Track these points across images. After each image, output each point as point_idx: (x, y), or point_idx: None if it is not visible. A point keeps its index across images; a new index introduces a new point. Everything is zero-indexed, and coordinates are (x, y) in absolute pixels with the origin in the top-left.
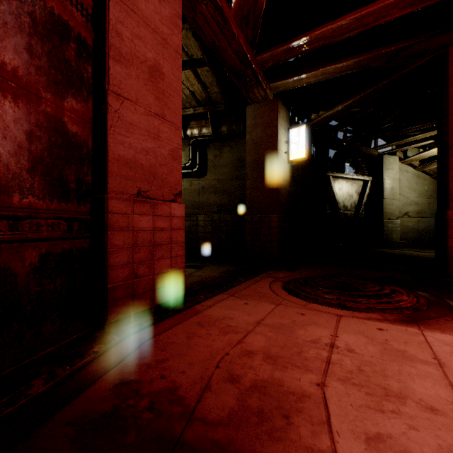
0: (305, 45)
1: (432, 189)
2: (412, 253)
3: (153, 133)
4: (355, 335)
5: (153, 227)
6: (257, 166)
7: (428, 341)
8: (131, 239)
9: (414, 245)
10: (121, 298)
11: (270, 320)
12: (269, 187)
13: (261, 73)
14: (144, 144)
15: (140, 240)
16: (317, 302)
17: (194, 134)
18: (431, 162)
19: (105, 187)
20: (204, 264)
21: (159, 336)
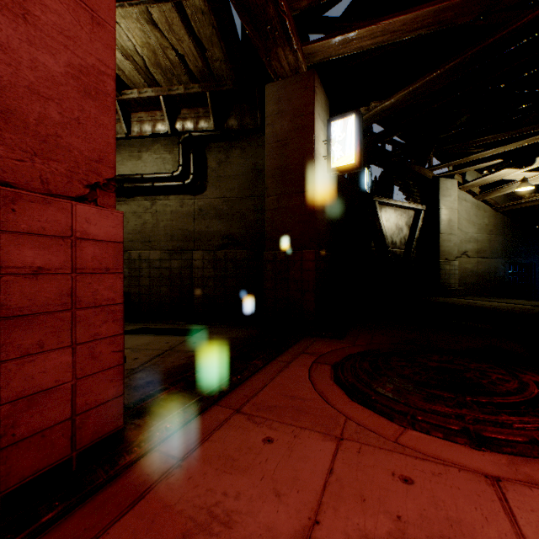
0: None
1: (493, 223)
2: (480, 303)
3: None
4: None
5: None
6: (282, 176)
7: None
8: None
9: (473, 292)
10: None
11: (337, 520)
12: (301, 207)
13: (290, 18)
14: None
15: None
16: (418, 426)
17: (187, 129)
18: (495, 188)
19: None
20: (200, 326)
21: None
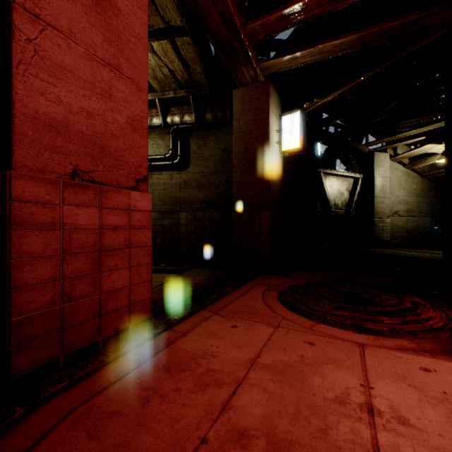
0: (303, 12)
1: (421, 187)
2: (405, 253)
3: (101, 88)
4: (397, 384)
5: (101, 224)
6: (245, 157)
7: None
8: (59, 243)
9: (403, 244)
10: (39, 335)
11: (269, 356)
12: (259, 180)
13: (251, 47)
14: (85, 102)
15: (76, 243)
16: (326, 322)
17: (175, 122)
18: (421, 160)
19: (9, 159)
20: (185, 268)
21: (97, 399)
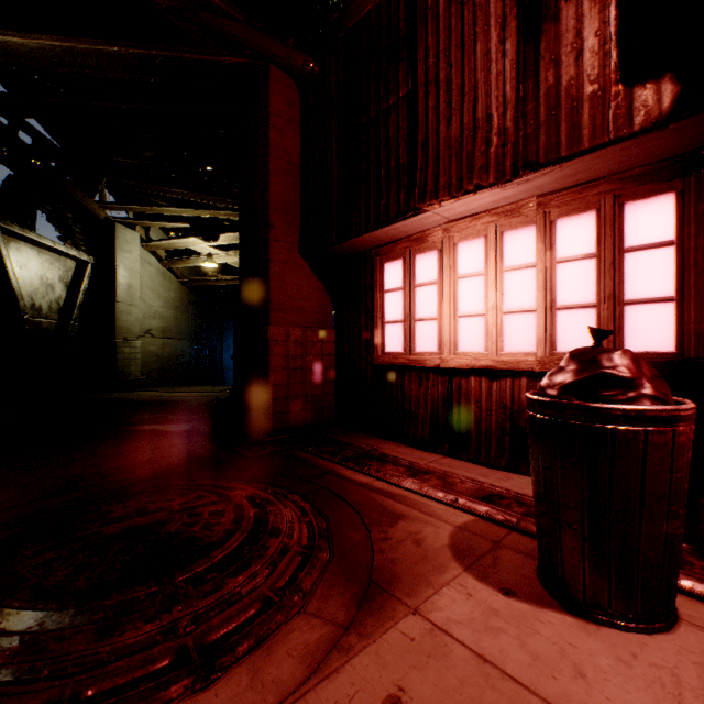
0: None
1: (181, 298)
2: (169, 395)
3: None
4: None
5: None
6: None
7: (478, 650)
8: None
9: (160, 381)
10: None
11: None
12: None
13: None
14: None
15: None
16: None
17: None
18: (183, 257)
19: None
20: None
21: None
